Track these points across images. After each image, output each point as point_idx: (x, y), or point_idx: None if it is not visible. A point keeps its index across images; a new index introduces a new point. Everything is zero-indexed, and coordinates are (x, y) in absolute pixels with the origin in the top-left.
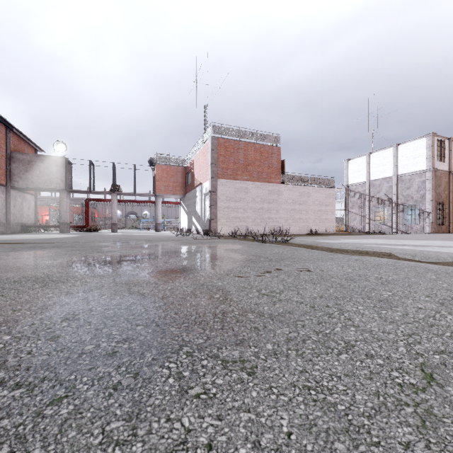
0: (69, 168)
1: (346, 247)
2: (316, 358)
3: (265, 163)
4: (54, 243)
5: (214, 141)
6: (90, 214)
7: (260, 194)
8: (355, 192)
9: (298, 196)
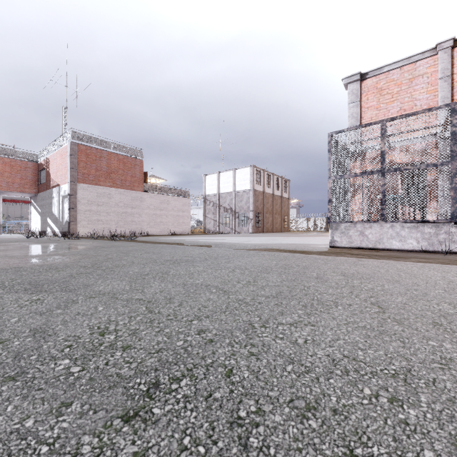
0: None
1: (167, 241)
2: (84, 259)
3: (128, 173)
4: None
5: (74, 146)
6: None
7: (123, 199)
8: (210, 201)
9: (159, 203)
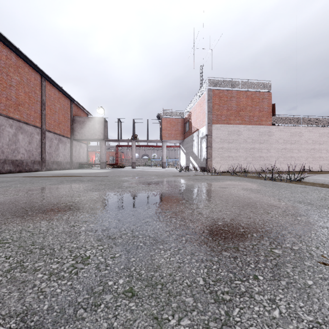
0: (106, 124)
1: None
2: None
3: (256, 108)
4: (92, 176)
5: (210, 92)
6: (119, 156)
7: (251, 135)
8: None
9: (289, 136)
